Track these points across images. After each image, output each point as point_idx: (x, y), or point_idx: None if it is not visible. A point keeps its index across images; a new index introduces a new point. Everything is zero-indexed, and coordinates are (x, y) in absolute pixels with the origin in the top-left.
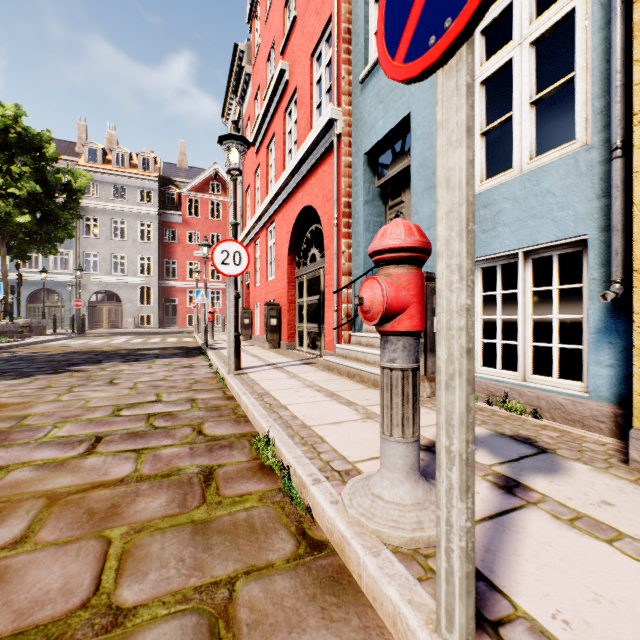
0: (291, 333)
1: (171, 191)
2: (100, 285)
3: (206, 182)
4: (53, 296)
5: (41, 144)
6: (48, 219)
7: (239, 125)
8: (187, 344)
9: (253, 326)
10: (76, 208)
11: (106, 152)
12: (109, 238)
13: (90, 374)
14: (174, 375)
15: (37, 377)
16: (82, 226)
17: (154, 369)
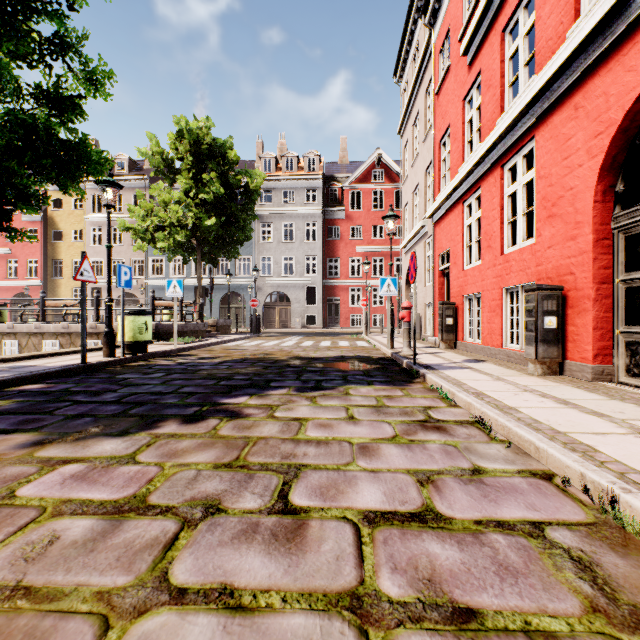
0: (601, 346)
1: (334, 187)
2: (273, 287)
3: (368, 171)
4: (238, 298)
5: (225, 151)
6: (230, 221)
7: (424, 62)
8: (367, 352)
9: (459, 328)
10: (252, 209)
11: (278, 160)
12: (280, 241)
13: (245, 432)
14: (437, 478)
15: (159, 431)
16: (259, 233)
17: (362, 426)
